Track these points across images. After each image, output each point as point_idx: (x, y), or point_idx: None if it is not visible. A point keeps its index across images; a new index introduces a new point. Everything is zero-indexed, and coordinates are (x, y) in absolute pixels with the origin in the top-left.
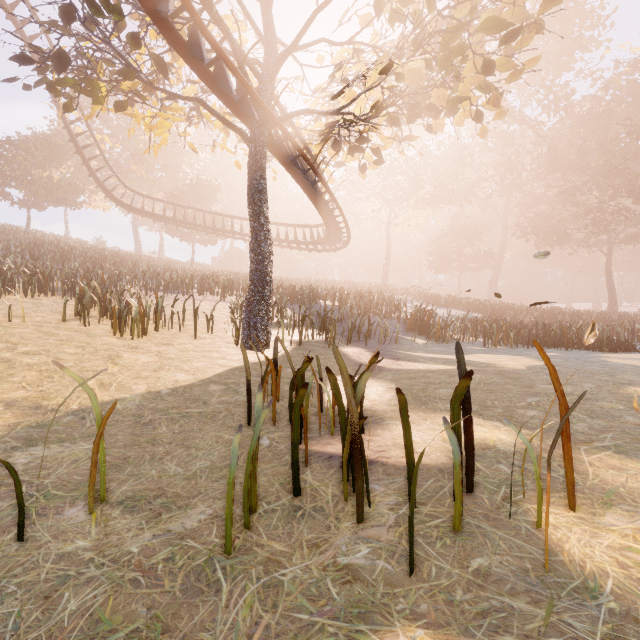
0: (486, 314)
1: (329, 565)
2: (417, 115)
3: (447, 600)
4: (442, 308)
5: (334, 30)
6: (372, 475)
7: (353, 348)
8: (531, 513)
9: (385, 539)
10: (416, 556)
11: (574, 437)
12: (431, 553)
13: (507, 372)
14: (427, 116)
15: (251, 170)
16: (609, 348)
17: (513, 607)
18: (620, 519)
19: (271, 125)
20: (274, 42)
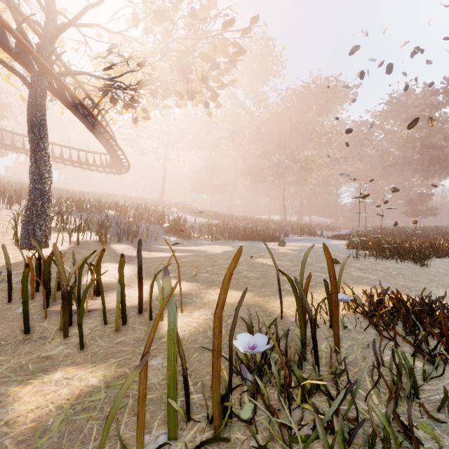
0: (222, 221)
1: (34, 358)
2: (169, 95)
3: (93, 355)
4: (197, 217)
5: (107, 21)
6: (90, 316)
7: (121, 245)
8: (163, 317)
9: (77, 341)
10: (90, 344)
11: (214, 284)
12: (99, 341)
13: (210, 255)
14: (176, 96)
15: (31, 108)
16: (270, 240)
17: (122, 350)
18: (199, 312)
19: (51, 77)
20: (54, 14)
